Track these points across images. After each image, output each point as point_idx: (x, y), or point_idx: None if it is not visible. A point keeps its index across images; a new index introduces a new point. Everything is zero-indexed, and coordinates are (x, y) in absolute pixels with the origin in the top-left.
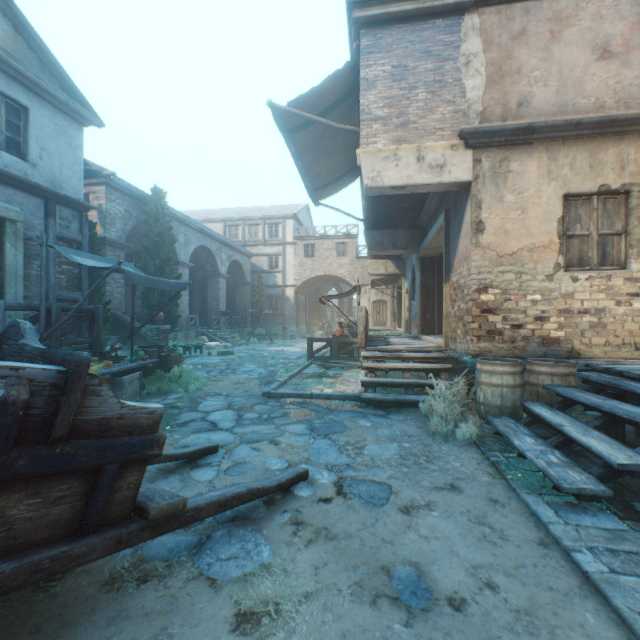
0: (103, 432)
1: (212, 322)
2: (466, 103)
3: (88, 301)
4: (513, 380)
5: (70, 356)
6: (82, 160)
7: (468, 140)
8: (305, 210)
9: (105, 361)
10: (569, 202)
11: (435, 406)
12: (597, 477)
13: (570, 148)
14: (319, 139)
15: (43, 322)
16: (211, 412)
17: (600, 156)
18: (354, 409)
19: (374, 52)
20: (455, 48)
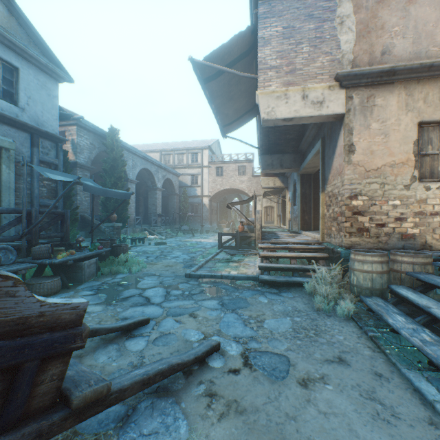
0: (21, 331)
1: (152, 221)
2: (340, 53)
3: (62, 206)
4: (381, 268)
5: None
6: (58, 106)
7: (342, 82)
8: (216, 143)
9: (70, 250)
10: (422, 128)
11: (318, 287)
12: None
13: (424, 86)
14: (227, 87)
15: (24, 222)
16: (146, 289)
17: None
18: (254, 288)
19: (269, 17)
20: (332, 11)
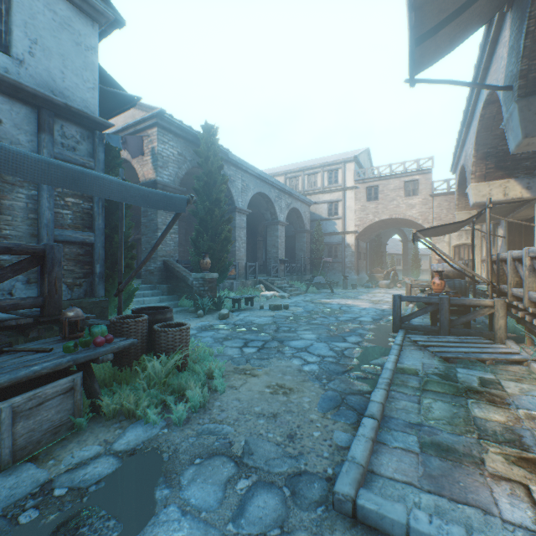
0: None
1: (271, 270)
2: None
3: (103, 244)
4: None
5: None
6: (96, 66)
7: None
8: (365, 154)
9: None
10: None
11: None
12: None
13: None
14: None
15: None
16: None
17: None
18: None
19: None
20: None
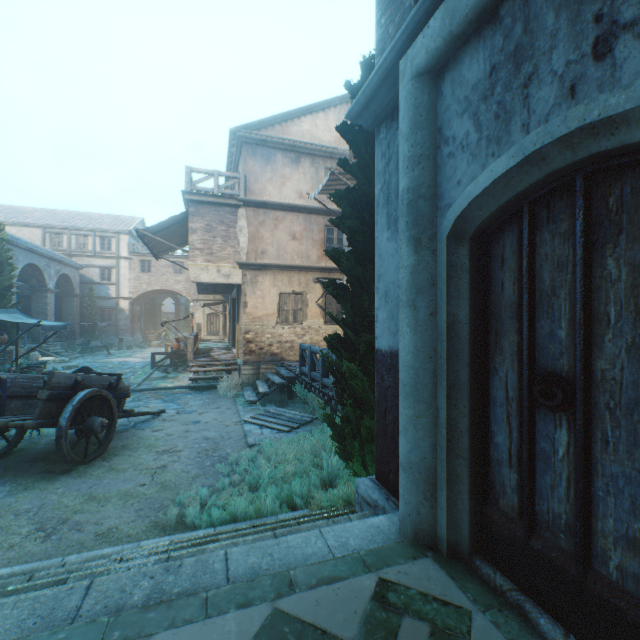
0: (121, 390)
1: (39, 337)
2: (240, 248)
3: None
4: (253, 372)
5: (118, 374)
6: None
7: (241, 266)
8: (141, 224)
9: None
10: (282, 296)
11: (222, 385)
12: (259, 398)
13: (282, 274)
14: (164, 236)
15: None
16: None
17: (293, 279)
18: (186, 392)
19: (196, 216)
20: (235, 222)
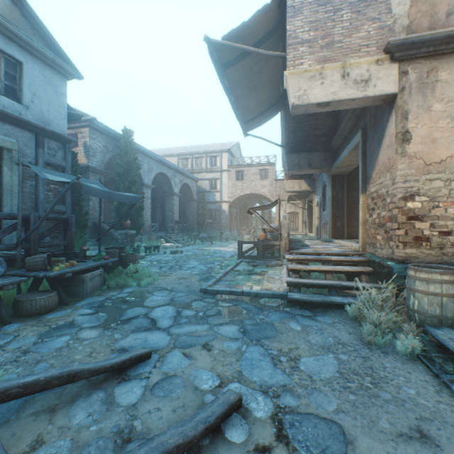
0: None
1: (168, 228)
2: (391, 18)
3: (70, 212)
4: None
5: None
6: (66, 104)
7: (394, 53)
8: (236, 146)
9: (71, 261)
10: None
11: (367, 313)
12: None
13: None
14: (248, 74)
15: (19, 228)
16: (154, 308)
17: None
18: (282, 308)
19: None
20: None
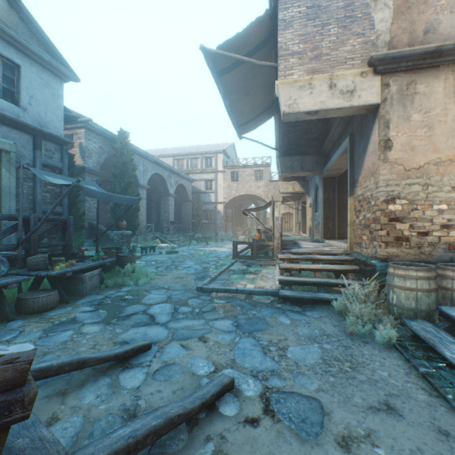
0: None
1: (164, 229)
2: (375, 34)
3: (67, 213)
4: (428, 285)
5: None
6: (63, 106)
7: (377, 66)
8: (231, 147)
9: (70, 261)
10: None
11: (350, 307)
12: None
13: None
14: (243, 81)
15: (20, 229)
16: (152, 305)
17: None
18: (273, 305)
19: None
20: None
